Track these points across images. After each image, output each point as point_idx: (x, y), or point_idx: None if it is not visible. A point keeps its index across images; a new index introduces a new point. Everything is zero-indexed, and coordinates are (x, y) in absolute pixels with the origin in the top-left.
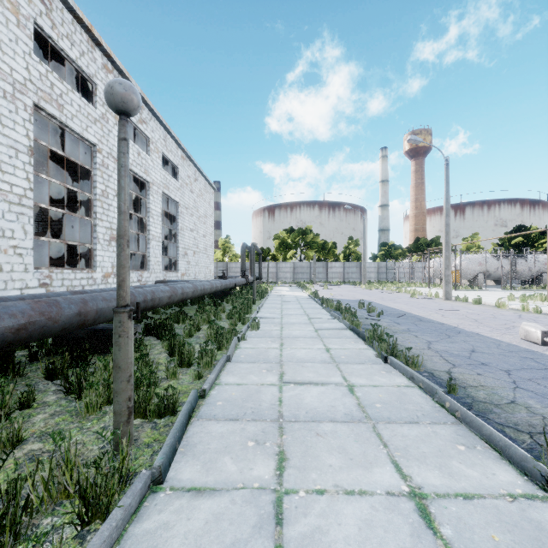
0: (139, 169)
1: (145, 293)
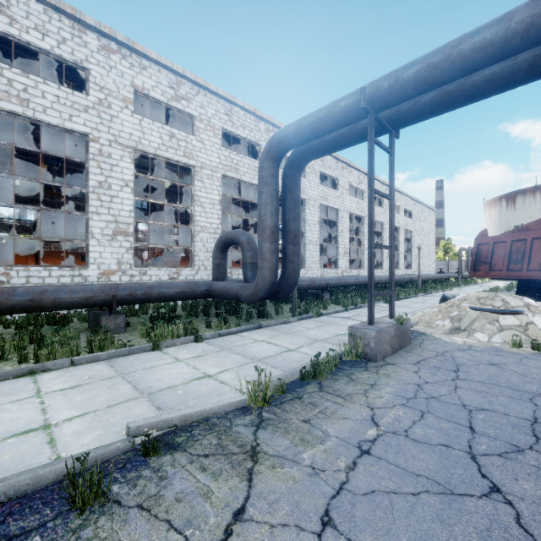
0: (395, 223)
1: (412, 276)
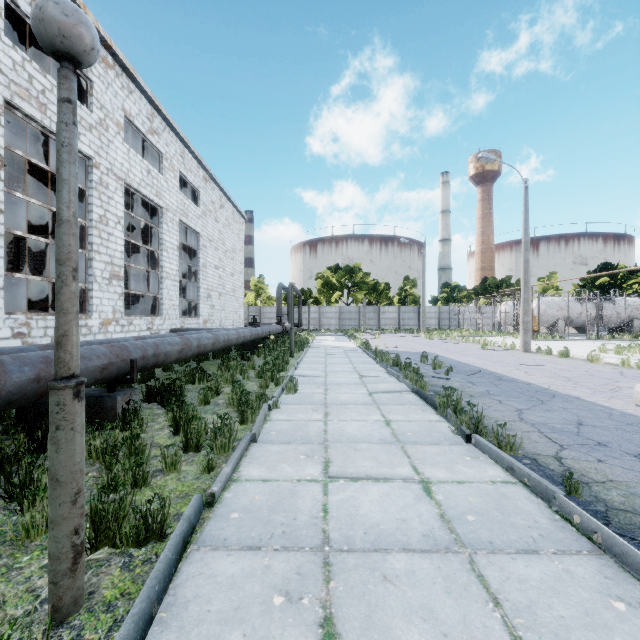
0: (150, 190)
1: (145, 346)
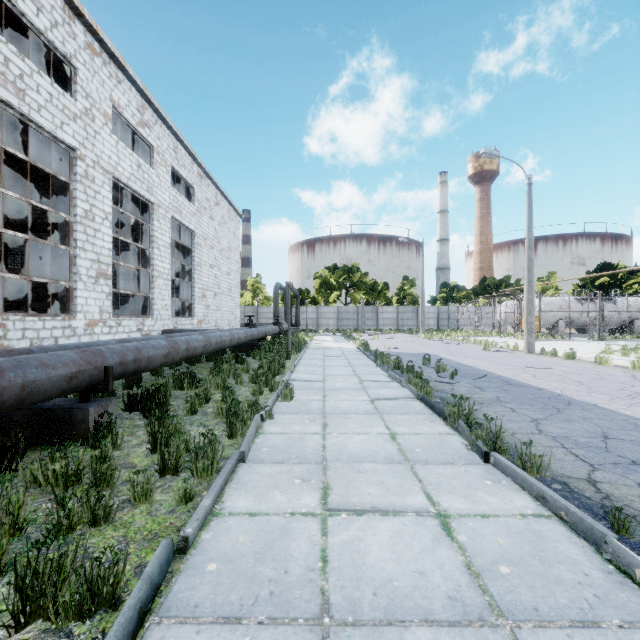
0: (140, 185)
1: (125, 351)
